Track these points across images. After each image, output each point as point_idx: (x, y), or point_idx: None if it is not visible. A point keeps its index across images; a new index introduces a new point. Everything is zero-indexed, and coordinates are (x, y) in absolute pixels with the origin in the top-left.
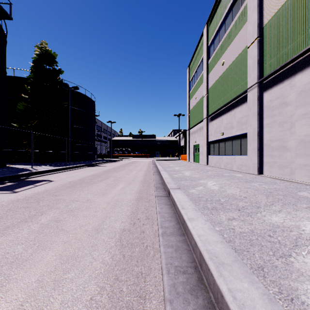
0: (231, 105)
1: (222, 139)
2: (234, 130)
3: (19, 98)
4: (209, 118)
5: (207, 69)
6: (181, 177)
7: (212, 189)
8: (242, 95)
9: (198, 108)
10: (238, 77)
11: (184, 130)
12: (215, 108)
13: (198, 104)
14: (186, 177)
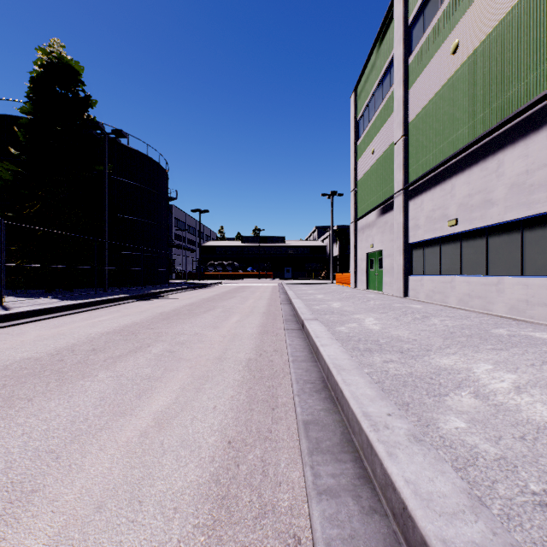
0: (485, 146)
1: (452, 235)
2: (498, 208)
3: (8, 158)
4: (410, 191)
5: (405, 78)
6: (360, 334)
7: (541, 422)
8: (532, 109)
9: (379, 172)
10: (512, 64)
11: (338, 226)
12: (430, 163)
13: (380, 164)
14: (375, 336)
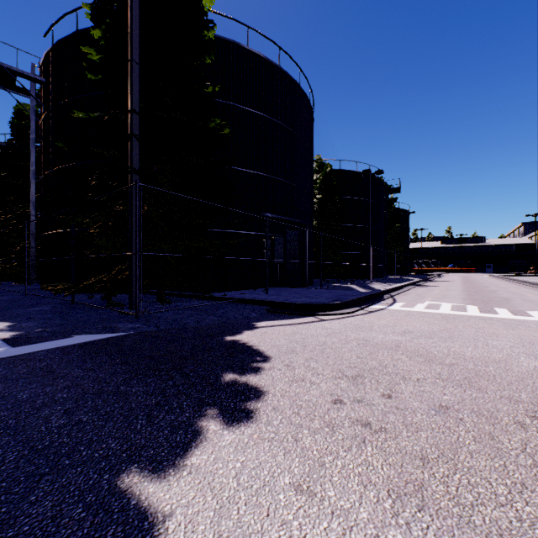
0: None
1: None
2: None
3: None
4: None
5: None
6: None
7: None
8: None
9: None
10: None
11: None
12: None
13: None
14: None
